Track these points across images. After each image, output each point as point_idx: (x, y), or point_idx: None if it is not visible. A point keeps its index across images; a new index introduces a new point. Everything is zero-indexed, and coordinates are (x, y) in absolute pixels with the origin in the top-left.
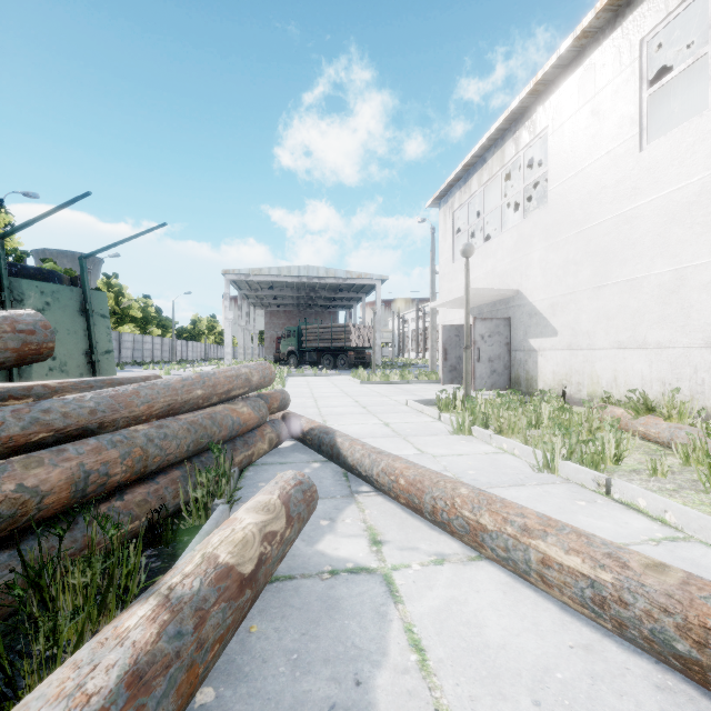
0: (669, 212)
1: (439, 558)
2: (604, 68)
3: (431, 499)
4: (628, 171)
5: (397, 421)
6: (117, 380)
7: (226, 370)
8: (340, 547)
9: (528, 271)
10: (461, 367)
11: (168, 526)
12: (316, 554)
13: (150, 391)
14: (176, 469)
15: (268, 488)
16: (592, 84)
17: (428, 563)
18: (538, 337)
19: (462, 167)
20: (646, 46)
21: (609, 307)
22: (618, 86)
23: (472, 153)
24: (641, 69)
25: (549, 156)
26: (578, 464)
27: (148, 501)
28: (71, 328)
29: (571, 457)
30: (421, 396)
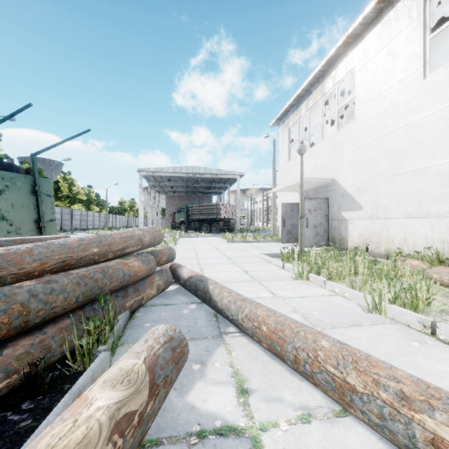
0: (447, 120)
1: (305, 413)
2: (397, 22)
3: (293, 349)
4: (415, 93)
5: (253, 269)
6: (28, 240)
7: (121, 232)
8: (209, 397)
9: (341, 166)
10: (294, 231)
11: (45, 379)
12: (185, 408)
13: (44, 250)
14: (67, 317)
15: (136, 348)
16: (388, 35)
17: (295, 421)
18: (348, 210)
19: (295, 97)
20: (428, 4)
21: (400, 189)
22: (407, 34)
23: (302, 88)
24: (425, 20)
25: (356, 86)
26: (402, 308)
27: (30, 353)
28: (24, 203)
29: (395, 301)
30: (268, 250)
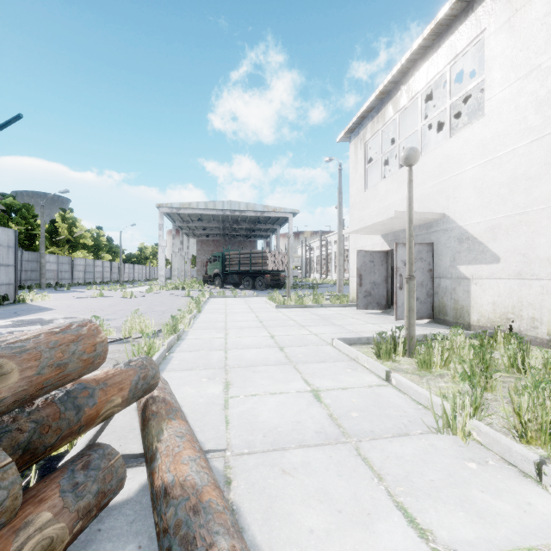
0: None
1: None
2: None
3: None
4: None
5: (329, 385)
6: None
7: None
8: None
9: (457, 192)
10: (375, 292)
11: None
12: None
13: None
14: None
15: None
16: None
17: None
18: (471, 263)
19: (376, 95)
20: None
21: None
22: None
23: (388, 78)
24: None
25: (487, 61)
26: None
27: None
28: None
29: None
30: (341, 326)
